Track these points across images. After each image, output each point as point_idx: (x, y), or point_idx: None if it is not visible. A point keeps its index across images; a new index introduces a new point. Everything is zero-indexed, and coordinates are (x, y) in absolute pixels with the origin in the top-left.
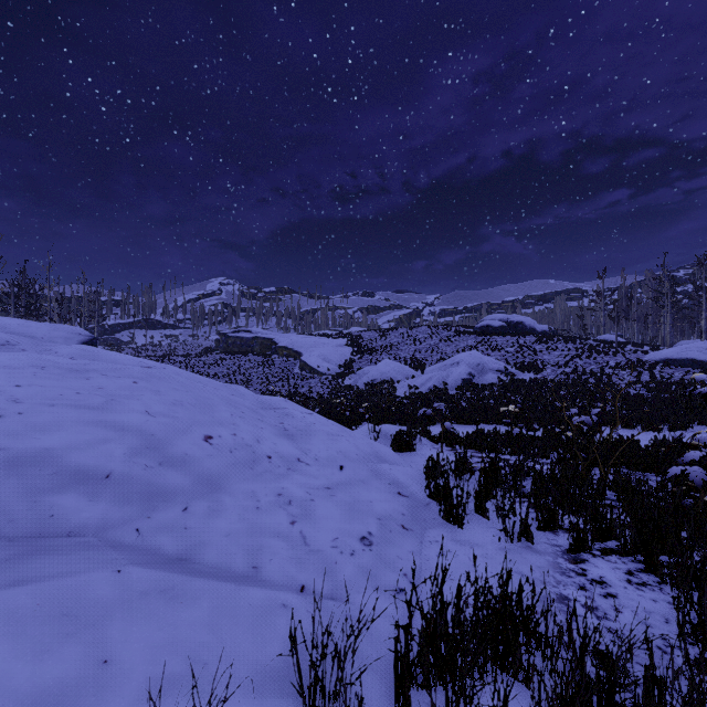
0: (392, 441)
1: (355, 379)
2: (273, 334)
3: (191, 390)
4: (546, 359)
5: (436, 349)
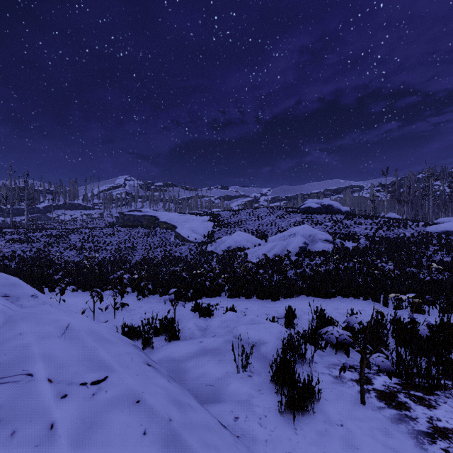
0: (280, 395)
1: (215, 246)
2: (157, 213)
3: None
4: (357, 231)
5: (274, 224)
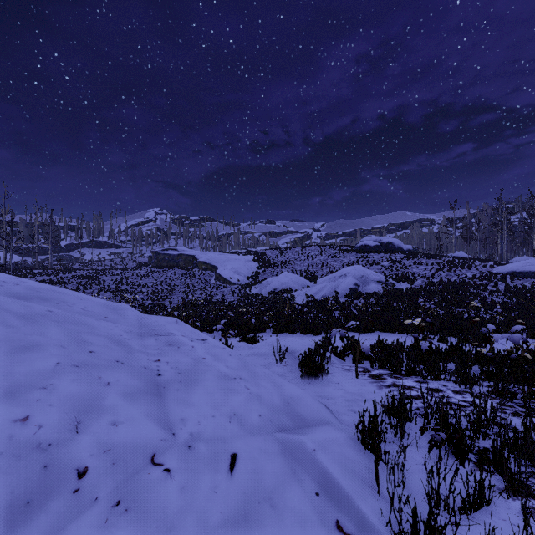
0: (302, 366)
1: (260, 288)
2: (195, 251)
3: (6, 321)
4: (415, 272)
5: (326, 264)
